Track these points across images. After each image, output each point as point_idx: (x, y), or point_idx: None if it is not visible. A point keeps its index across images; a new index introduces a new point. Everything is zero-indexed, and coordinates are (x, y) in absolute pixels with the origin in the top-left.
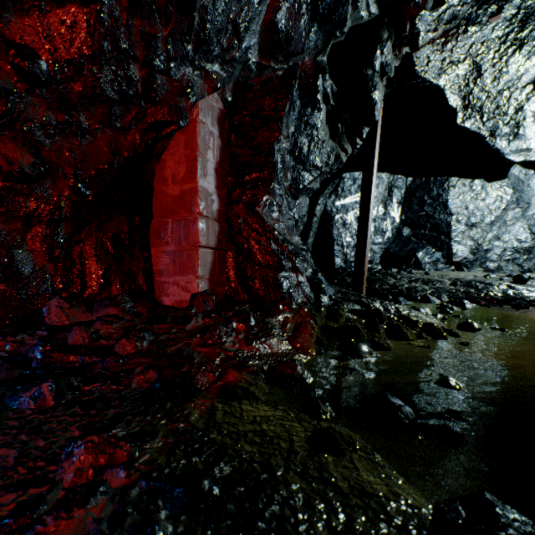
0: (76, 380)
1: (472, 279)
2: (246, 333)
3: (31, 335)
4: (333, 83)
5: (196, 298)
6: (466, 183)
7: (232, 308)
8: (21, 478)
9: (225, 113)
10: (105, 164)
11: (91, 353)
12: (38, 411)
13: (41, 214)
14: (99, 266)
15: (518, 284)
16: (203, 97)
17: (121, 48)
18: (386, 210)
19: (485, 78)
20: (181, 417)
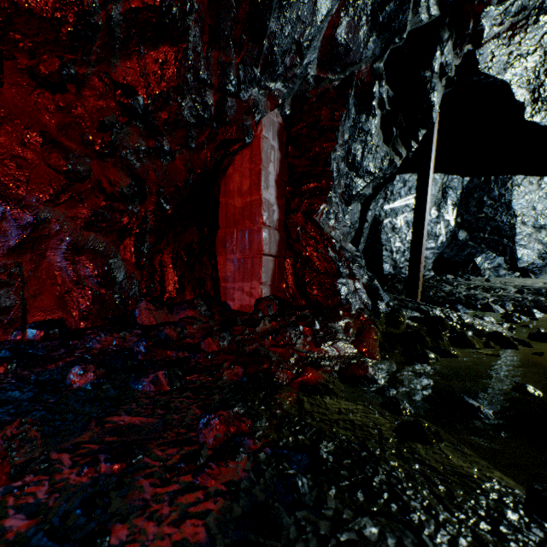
0: (180, 371)
1: (542, 287)
2: (312, 336)
3: (130, 333)
4: (389, 88)
5: (260, 303)
6: (534, 181)
7: (294, 312)
8: (174, 439)
9: (283, 126)
10: (182, 181)
11: (182, 349)
12: (160, 393)
13: (131, 228)
14: (175, 273)
15: None
16: (266, 114)
17: (201, 78)
18: (440, 212)
19: None
20: (275, 405)
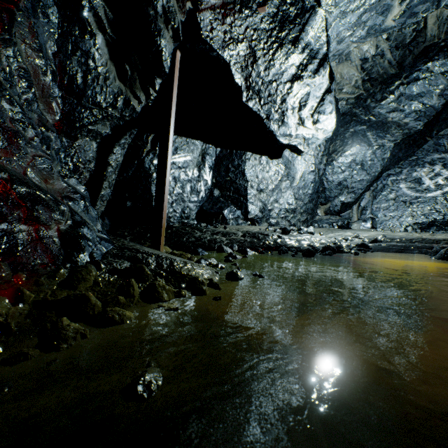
0: None
1: (257, 231)
2: None
3: None
4: (106, 6)
5: None
6: (257, 158)
7: None
8: None
9: None
10: None
11: None
12: None
13: None
14: None
15: (285, 235)
16: None
17: None
18: (200, 173)
19: (259, 65)
20: None
